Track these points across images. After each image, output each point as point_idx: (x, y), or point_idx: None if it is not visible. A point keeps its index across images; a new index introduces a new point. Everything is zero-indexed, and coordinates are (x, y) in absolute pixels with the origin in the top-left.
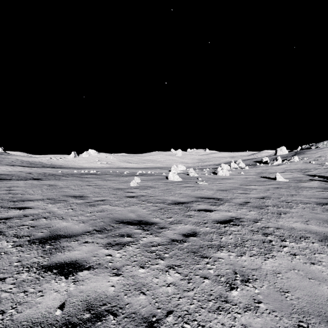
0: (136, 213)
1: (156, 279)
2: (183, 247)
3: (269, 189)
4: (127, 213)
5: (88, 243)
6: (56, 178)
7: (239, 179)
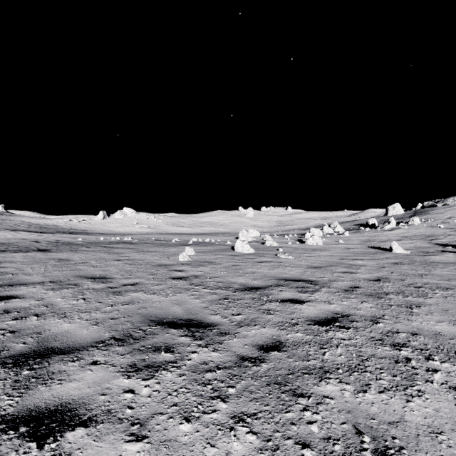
0: (183, 307)
1: (211, 448)
2: (261, 372)
3: (384, 265)
4: (170, 306)
5: (98, 365)
6: (72, 248)
7: (338, 250)
